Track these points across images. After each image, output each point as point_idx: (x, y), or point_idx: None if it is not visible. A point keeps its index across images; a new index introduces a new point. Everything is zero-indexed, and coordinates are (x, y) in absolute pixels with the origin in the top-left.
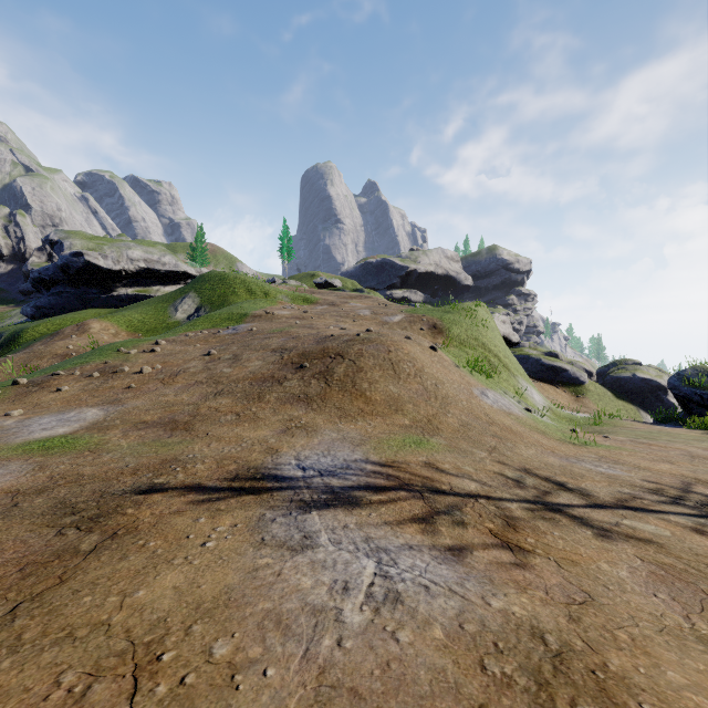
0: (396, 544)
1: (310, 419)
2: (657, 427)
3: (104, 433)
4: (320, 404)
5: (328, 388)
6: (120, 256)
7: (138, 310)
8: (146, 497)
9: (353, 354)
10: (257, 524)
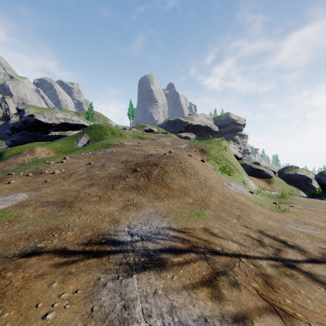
0: (194, 316)
1: (138, 200)
2: (311, 199)
3: (23, 208)
4: (144, 191)
5: (149, 182)
6: (51, 116)
7: (60, 142)
8: (26, 260)
9: (162, 164)
10: (92, 290)
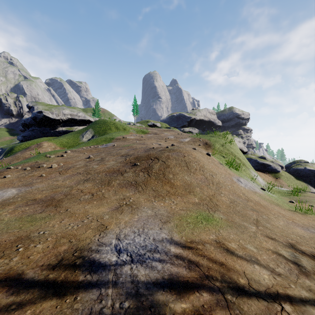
0: None
1: (136, 198)
2: None
3: (3, 208)
4: (143, 187)
5: (148, 178)
6: (59, 112)
7: (66, 137)
8: None
9: (164, 157)
10: None
